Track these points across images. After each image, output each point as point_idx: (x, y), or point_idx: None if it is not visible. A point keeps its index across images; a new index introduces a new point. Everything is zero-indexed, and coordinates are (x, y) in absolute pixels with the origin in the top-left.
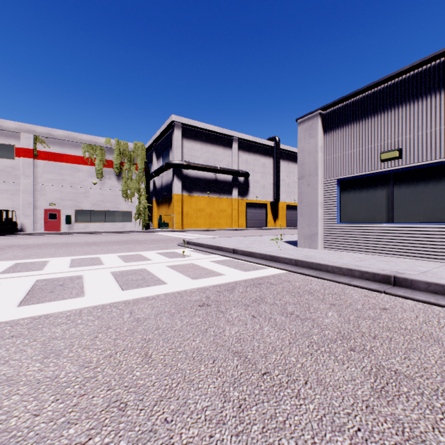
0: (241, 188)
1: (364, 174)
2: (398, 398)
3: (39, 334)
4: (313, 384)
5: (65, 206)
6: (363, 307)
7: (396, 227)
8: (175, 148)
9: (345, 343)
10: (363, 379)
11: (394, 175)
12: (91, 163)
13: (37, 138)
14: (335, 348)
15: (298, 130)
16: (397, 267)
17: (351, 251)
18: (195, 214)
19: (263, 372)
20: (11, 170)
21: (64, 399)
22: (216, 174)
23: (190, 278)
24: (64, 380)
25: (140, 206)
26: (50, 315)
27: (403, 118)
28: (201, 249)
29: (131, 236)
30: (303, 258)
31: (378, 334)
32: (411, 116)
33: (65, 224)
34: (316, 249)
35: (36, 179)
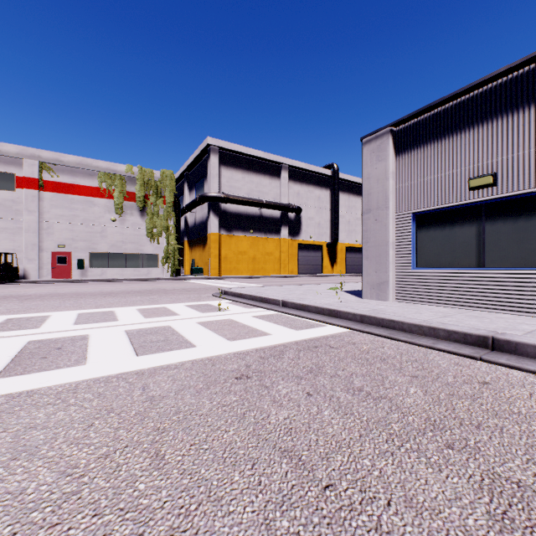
0: (292, 226)
1: (448, 207)
2: (531, 532)
3: (14, 420)
4: (400, 507)
5: (76, 247)
6: (456, 381)
7: (489, 273)
8: (211, 177)
9: (438, 436)
10: (474, 497)
11: (487, 207)
12: (109, 195)
13: (43, 165)
14: (425, 444)
15: (363, 152)
16: (494, 325)
17: (431, 303)
18: (236, 258)
19: (324, 484)
20: (11, 203)
21: (24, 532)
22: (261, 209)
23: (226, 339)
24: (31, 498)
25: (169, 248)
26: (35, 391)
27: (499, 134)
28: (241, 301)
29: (156, 284)
30: (371, 313)
31: (483, 422)
32: (510, 131)
33: (76, 270)
34: (385, 302)
35: (42, 215)
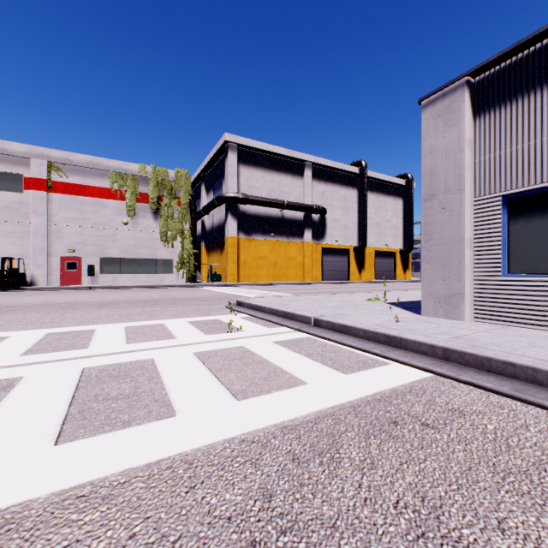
0: (315, 228)
1: None
2: None
3: None
4: None
5: (87, 252)
6: None
7: None
8: (229, 177)
9: None
10: None
11: None
12: (120, 196)
13: (52, 165)
14: None
15: (423, 117)
16: None
17: (535, 327)
18: (255, 263)
19: None
20: (19, 206)
21: None
22: (283, 210)
23: (231, 394)
24: None
25: (184, 252)
26: None
27: None
28: (260, 317)
29: (168, 292)
30: (461, 345)
31: None
32: None
33: (87, 277)
34: (460, 321)
35: (50, 218)
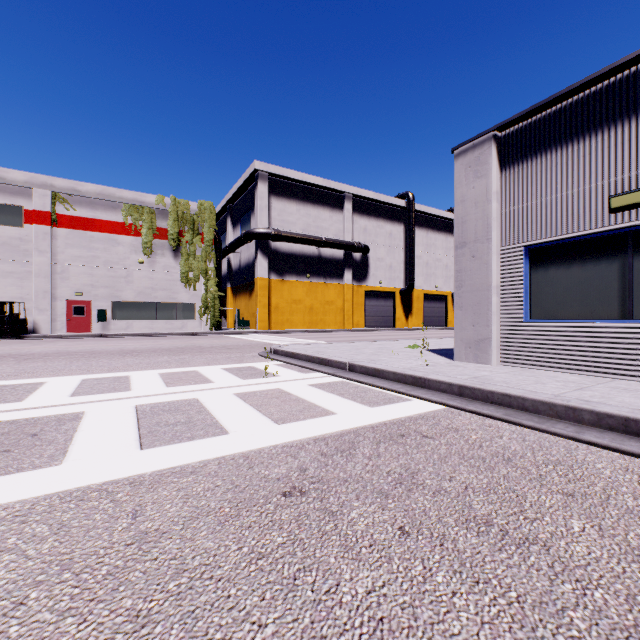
0: (357, 268)
1: (576, 236)
2: None
3: None
4: None
5: (97, 295)
6: None
7: None
8: (259, 210)
9: None
10: None
11: (635, 236)
12: (135, 232)
13: (57, 196)
14: None
15: (455, 167)
16: None
17: (551, 369)
18: (289, 308)
19: None
20: (18, 242)
21: None
22: (320, 248)
23: (273, 421)
24: None
25: (208, 295)
26: None
27: None
28: (295, 363)
29: (192, 340)
30: (474, 382)
31: None
32: None
33: (97, 323)
34: (487, 365)
35: (55, 256)
